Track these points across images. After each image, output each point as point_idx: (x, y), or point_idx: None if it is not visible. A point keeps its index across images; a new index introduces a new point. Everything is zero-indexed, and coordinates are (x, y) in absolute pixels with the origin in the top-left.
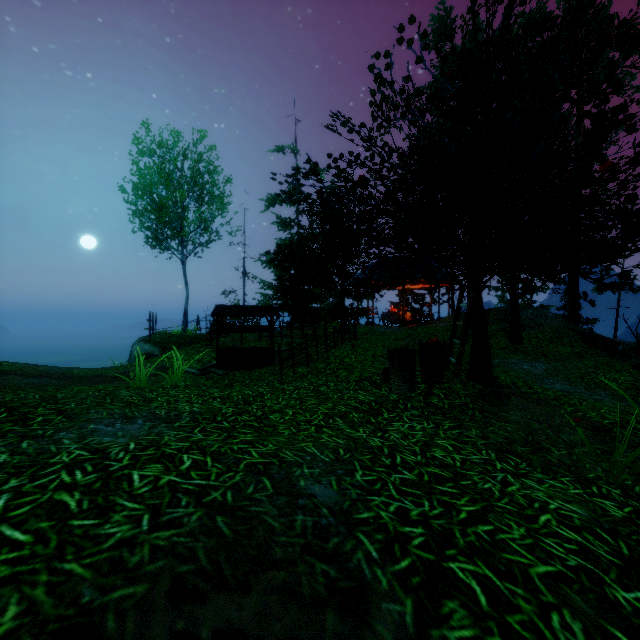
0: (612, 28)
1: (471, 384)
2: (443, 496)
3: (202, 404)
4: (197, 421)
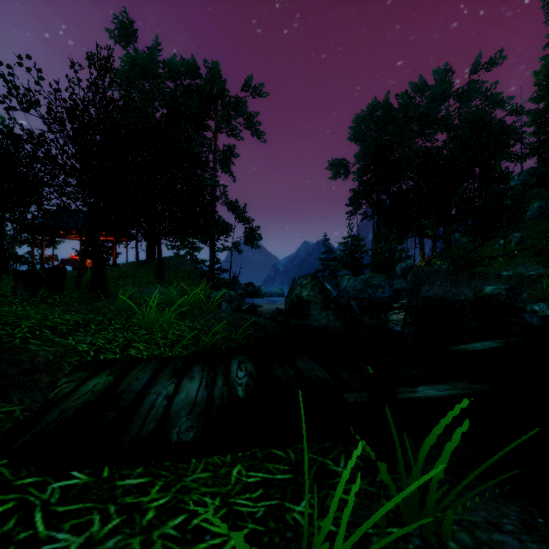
0: (231, 96)
1: (89, 293)
2: (1, 318)
3: None
4: None
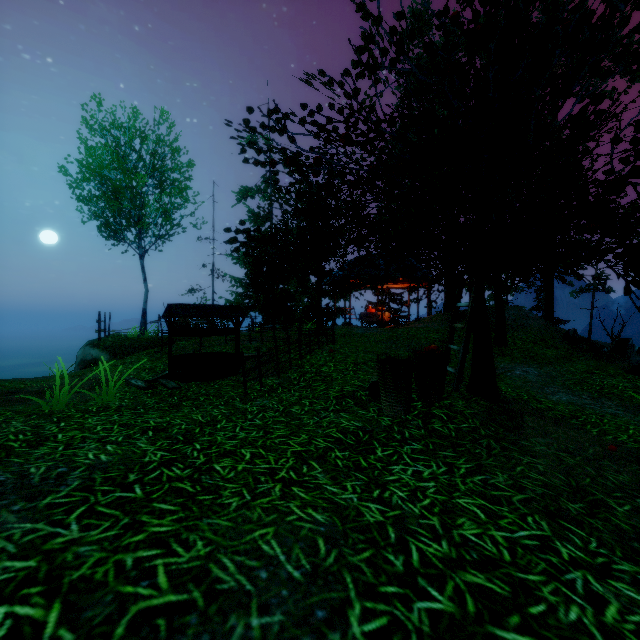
0: None
1: (474, 399)
2: None
3: (120, 445)
4: (89, 488)
